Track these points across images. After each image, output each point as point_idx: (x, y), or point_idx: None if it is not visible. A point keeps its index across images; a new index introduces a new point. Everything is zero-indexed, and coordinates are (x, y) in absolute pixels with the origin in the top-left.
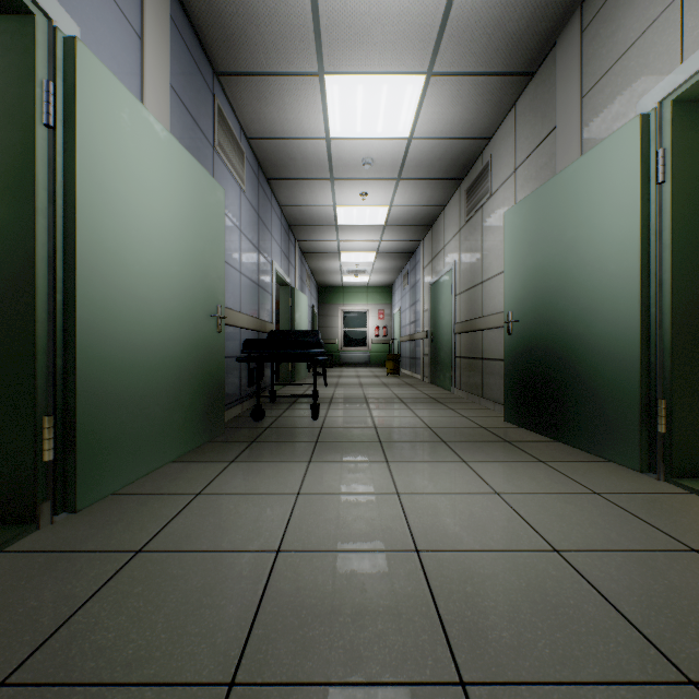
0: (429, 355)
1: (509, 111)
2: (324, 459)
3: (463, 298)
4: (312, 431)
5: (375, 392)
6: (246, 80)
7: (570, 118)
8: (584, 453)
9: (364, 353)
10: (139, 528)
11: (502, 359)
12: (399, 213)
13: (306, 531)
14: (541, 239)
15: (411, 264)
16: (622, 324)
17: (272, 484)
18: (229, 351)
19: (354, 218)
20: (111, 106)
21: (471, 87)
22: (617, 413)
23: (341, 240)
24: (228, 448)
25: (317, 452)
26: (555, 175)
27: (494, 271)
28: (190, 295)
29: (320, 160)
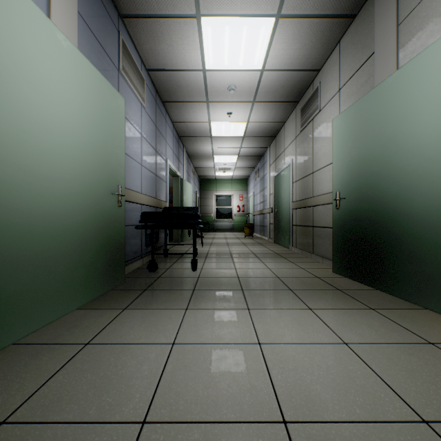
0: (274, 224)
1: (334, 48)
2: (198, 306)
3: (298, 184)
4: (191, 281)
5: (237, 249)
6: (143, 21)
7: (388, 42)
8: (403, 301)
9: (229, 222)
10: (17, 387)
11: (329, 227)
12: (253, 127)
13: (175, 392)
14: (364, 136)
15: (260, 164)
16: (440, 199)
17: (152, 332)
18: (132, 221)
19: (223, 131)
20: (8, 4)
21: (308, 28)
22: (436, 271)
23: (214, 147)
24: (125, 296)
25: (193, 300)
26: (376, 85)
27: (322, 164)
28: (93, 176)
29: (199, 87)
